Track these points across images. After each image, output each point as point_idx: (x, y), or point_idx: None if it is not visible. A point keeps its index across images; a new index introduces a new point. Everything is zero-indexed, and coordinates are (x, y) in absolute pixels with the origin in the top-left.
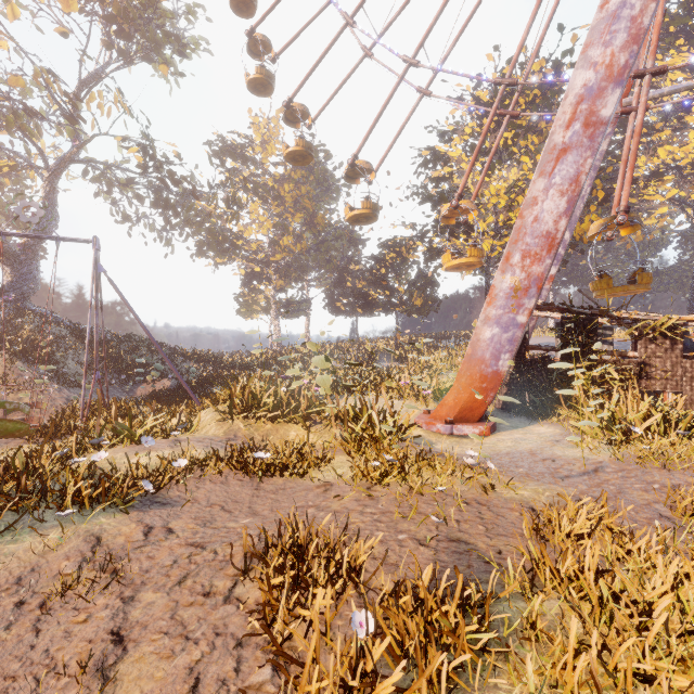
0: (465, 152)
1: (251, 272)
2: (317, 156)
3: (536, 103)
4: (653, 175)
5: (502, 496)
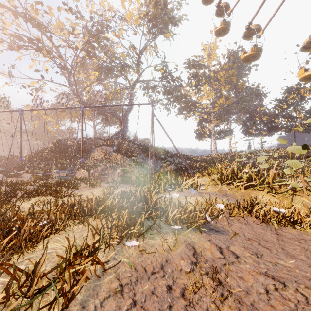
0: None
1: (201, 119)
2: (237, 54)
3: None
4: None
5: None
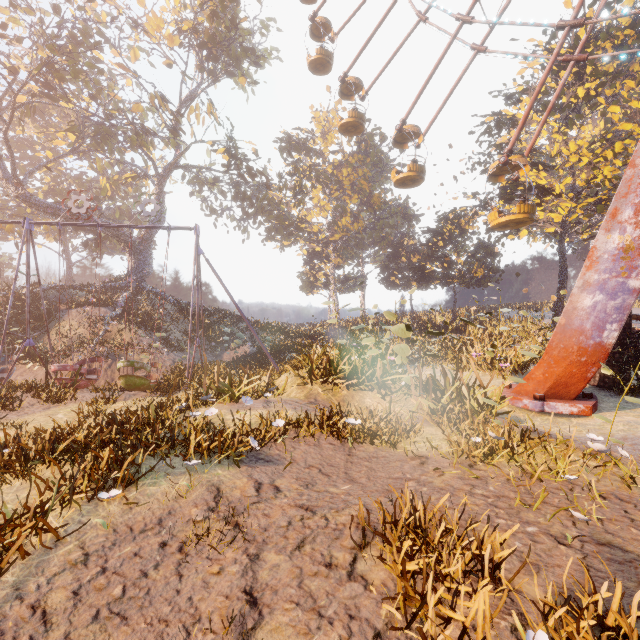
0: (536, 112)
1: (312, 252)
2: (372, 140)
3: (628, 44)
4: None
5: None
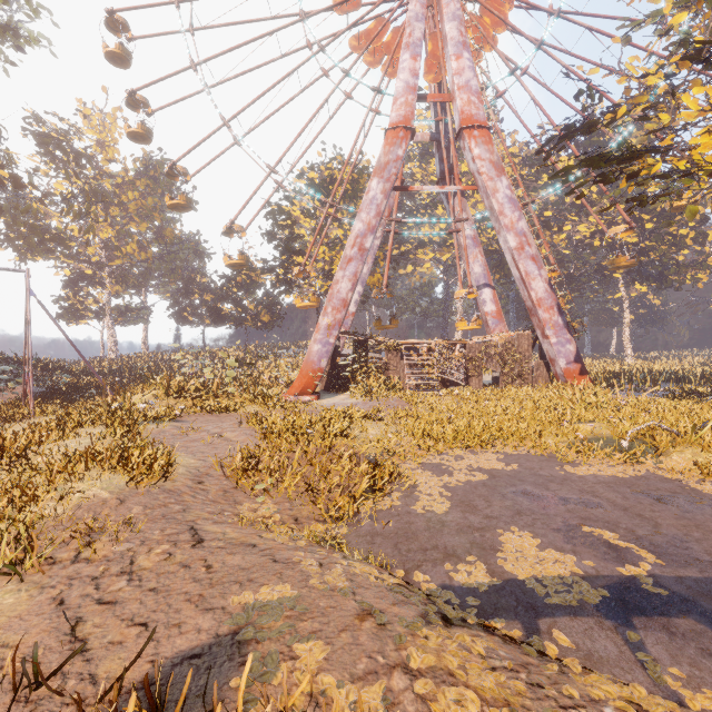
0: (303, 212)
1: (75, 273)
2: (163, 168)
3: (348, 194)
4: (421, 242)
5: (319, 410)
